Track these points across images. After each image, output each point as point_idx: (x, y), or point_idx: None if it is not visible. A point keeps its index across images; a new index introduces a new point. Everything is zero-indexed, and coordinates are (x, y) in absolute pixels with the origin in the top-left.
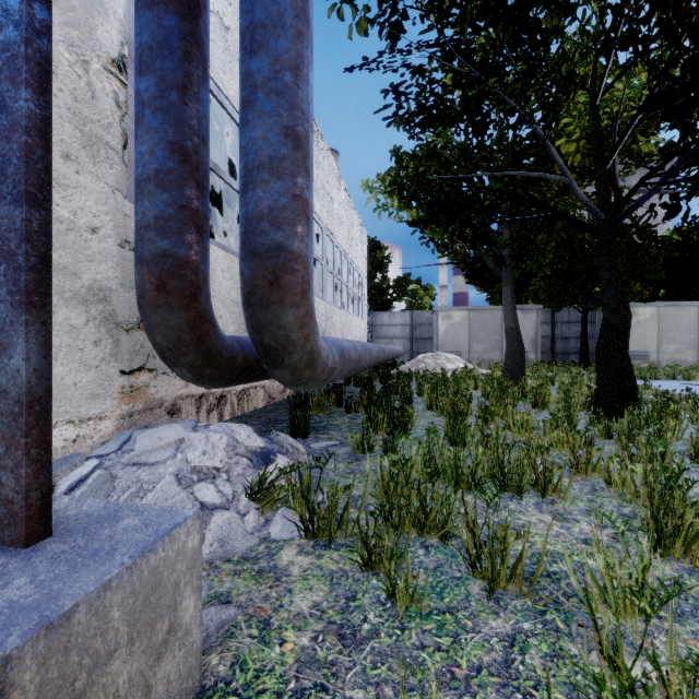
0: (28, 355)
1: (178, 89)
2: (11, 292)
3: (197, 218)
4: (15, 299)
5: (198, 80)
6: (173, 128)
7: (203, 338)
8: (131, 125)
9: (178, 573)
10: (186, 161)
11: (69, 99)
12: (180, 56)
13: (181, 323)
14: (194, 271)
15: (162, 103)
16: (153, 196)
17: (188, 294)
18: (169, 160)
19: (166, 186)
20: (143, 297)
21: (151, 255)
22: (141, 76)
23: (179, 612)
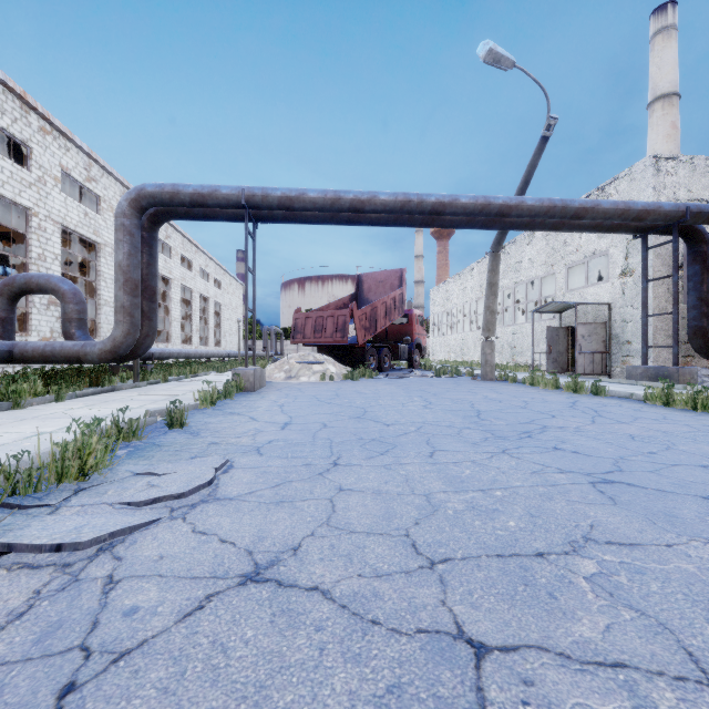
0: (676, 349)
1: (699, 283)
2: (675, 343)
3: (705, 315)
4: (675, 344)
5: (706, 278)
6: (698, 294)
7: (708, 346)
8: (684, 280)
9: (693, 372)
10: (702, 301)
11: (667, 286)
12: (700, 275)
13: (700, 342)
14: (705, 329)
15: (694, 288)
16: (692, 312)
17: (702, 335)
18: (697, 302)
19: (696, 309)
20: (689, 336)
21: (691, 326)
22: (688, 283)
23: (694, 377)
